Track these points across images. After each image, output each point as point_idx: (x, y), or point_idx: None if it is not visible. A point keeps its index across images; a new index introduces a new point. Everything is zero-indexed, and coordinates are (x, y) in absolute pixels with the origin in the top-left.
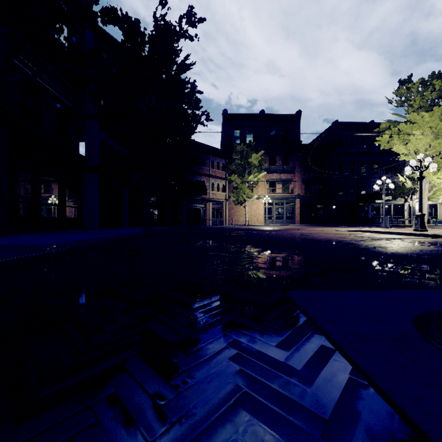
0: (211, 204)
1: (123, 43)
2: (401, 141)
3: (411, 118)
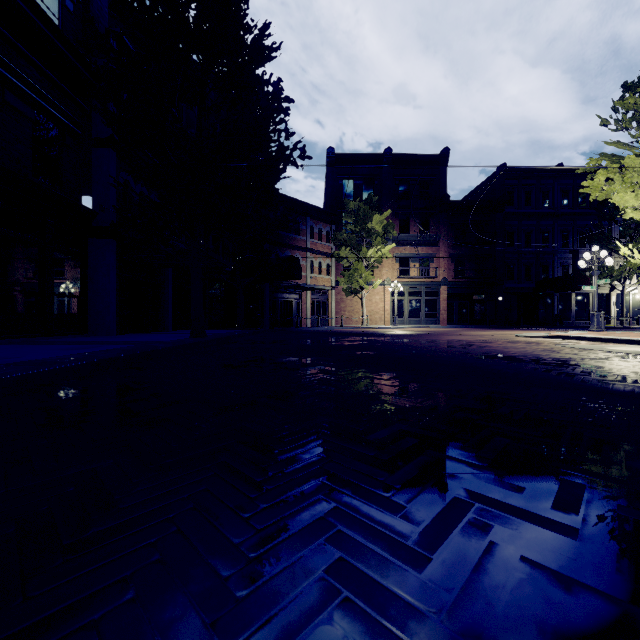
0: (309, 294)
1: None
2: (627, 187)
3: None
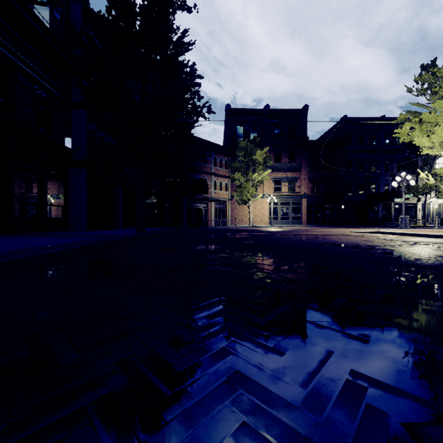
0: (213, 204)
1: (109, 11)
2: (424, 133)
3: (436, 106)
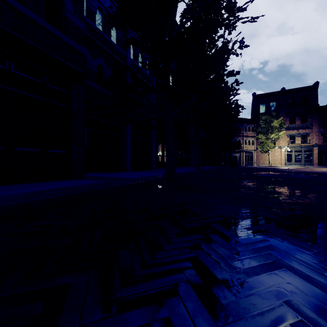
0: (244, 153)
1: None
2: None
3: None
